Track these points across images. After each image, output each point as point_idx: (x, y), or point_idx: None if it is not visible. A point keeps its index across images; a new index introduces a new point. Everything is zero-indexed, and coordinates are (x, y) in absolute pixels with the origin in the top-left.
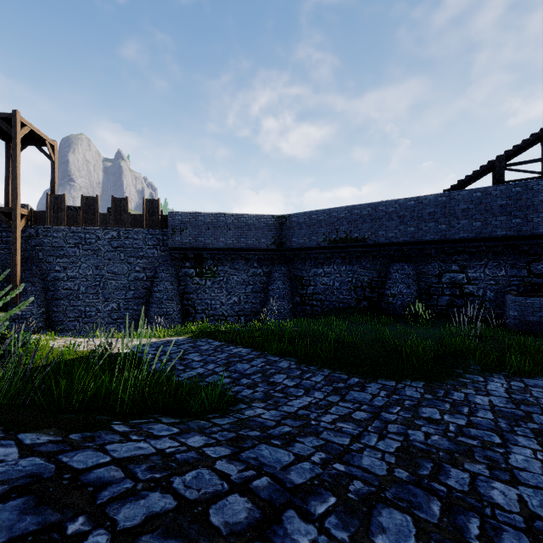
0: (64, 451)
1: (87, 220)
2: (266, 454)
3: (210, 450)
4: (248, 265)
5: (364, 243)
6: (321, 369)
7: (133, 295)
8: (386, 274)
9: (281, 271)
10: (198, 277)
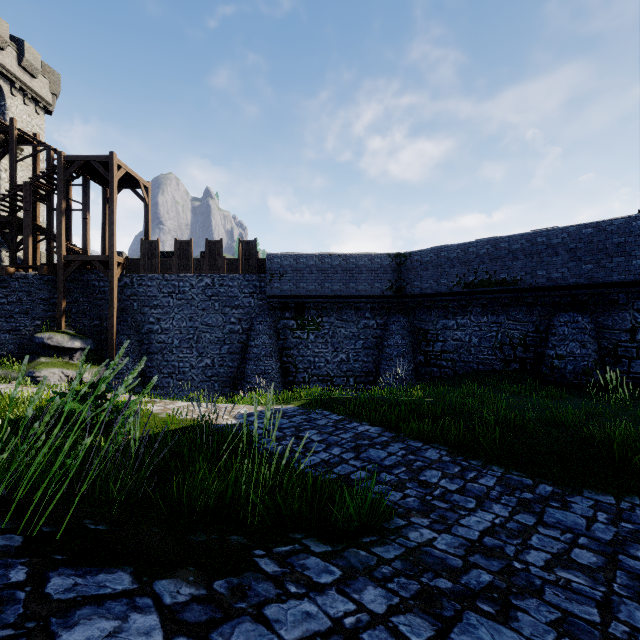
0: (215, 623)
1: (181, 266)
2: (487, 637)
3: (403, 622)
4: (358, 315)
5: (515, 286)
6: (487, 466)
7: (228, 350)
8: (547, 328)
9: (399, 323)
10: (299, 330)
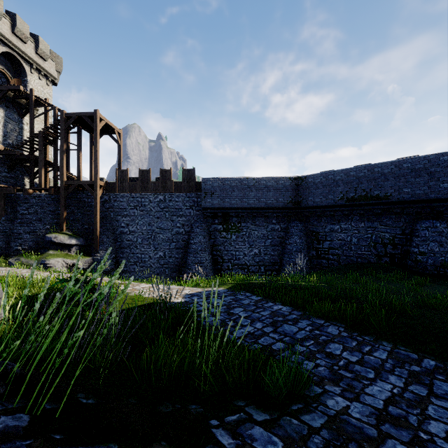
0: None
1: (143, 187)
2: None
3: None
4: (267, 221)
5: (386, 200)
6: (378, 341)
7: (175, 246)
8: (411, 231)
9: (297, 227)
10: (224, 232)
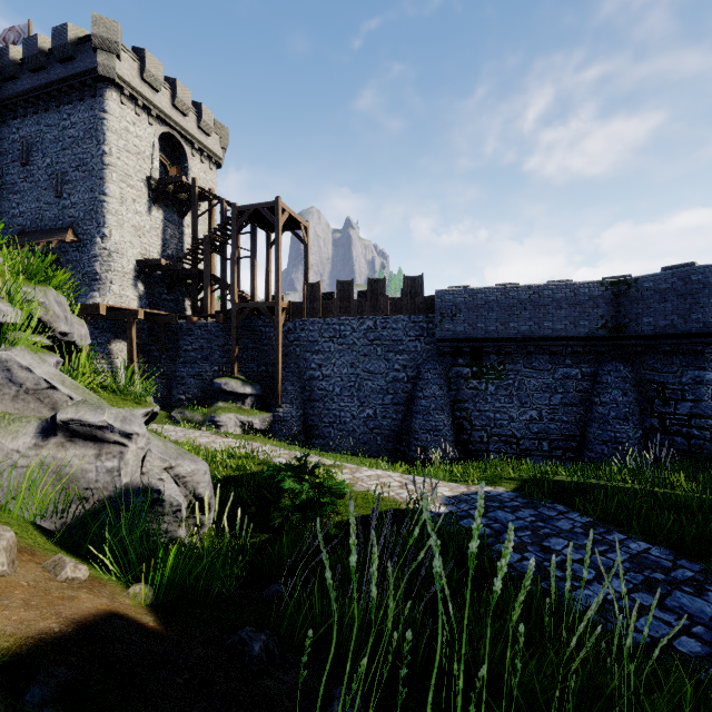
0: None
1: (342, 309)
2: None
3: None
4: (554, 362)
5: None
6: None
7: (391, 400)
8: None
9: (618, 374)
10: (475, 380)
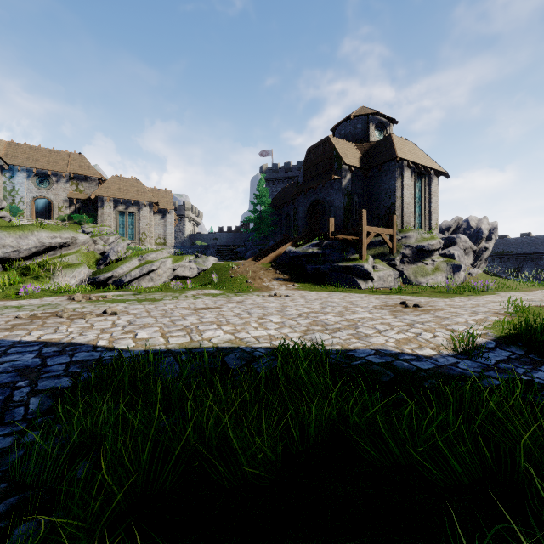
0: None
1: None
2: None
3: None
4: None
5: (511, 253)
6: None
7: None
8: (521, 266)
9: None
10: None
